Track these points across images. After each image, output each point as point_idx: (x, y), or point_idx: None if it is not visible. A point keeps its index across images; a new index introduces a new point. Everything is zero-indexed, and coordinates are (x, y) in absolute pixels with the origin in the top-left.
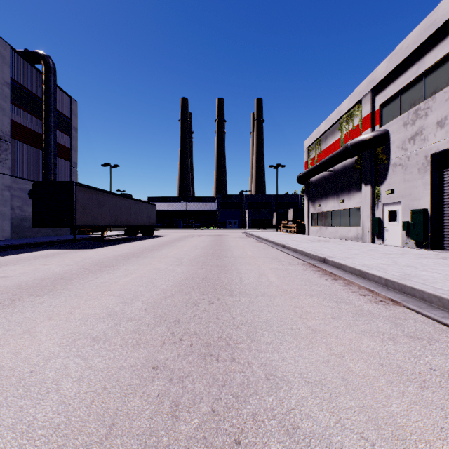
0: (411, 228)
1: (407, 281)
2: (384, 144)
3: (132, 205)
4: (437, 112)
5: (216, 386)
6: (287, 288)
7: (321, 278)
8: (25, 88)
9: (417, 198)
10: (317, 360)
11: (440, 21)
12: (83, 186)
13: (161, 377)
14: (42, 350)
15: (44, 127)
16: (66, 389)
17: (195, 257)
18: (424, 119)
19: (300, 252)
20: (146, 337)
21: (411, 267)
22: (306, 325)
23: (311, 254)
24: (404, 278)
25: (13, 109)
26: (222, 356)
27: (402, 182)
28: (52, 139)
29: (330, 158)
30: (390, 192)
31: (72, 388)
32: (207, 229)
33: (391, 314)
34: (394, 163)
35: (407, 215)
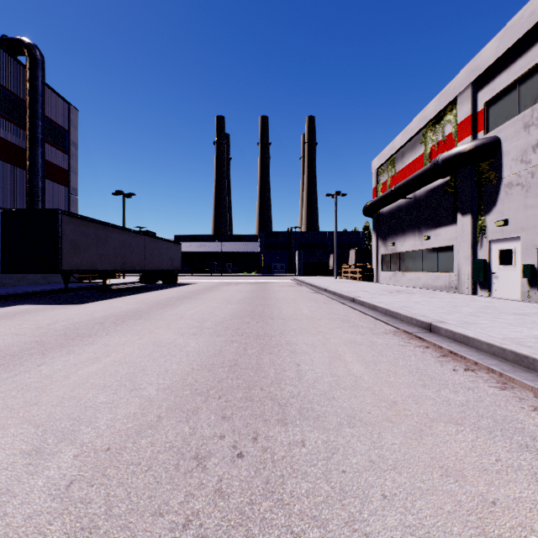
0: None
1: None
2: (493, 157)
3: (147, 244)
4: None
5: None
6: (393, 397)
7: (444, 367)
8: (3, 87)
9: None
10: None
11: None
12: (74, 216)
13: None
14: None
15: (28, 139)
16: None
17: (225, 318)
18: None
19: (382, 310)
20: None
21: None
22: None
23: (402, 315)
24: None
25: None
26: None
27: (522, 208)
28: (40, 156)
29: (410, 179)
30: (502, 224)
31: None
32: (247, 275)
33: None
34: (509, 183)
35: (531, 255)
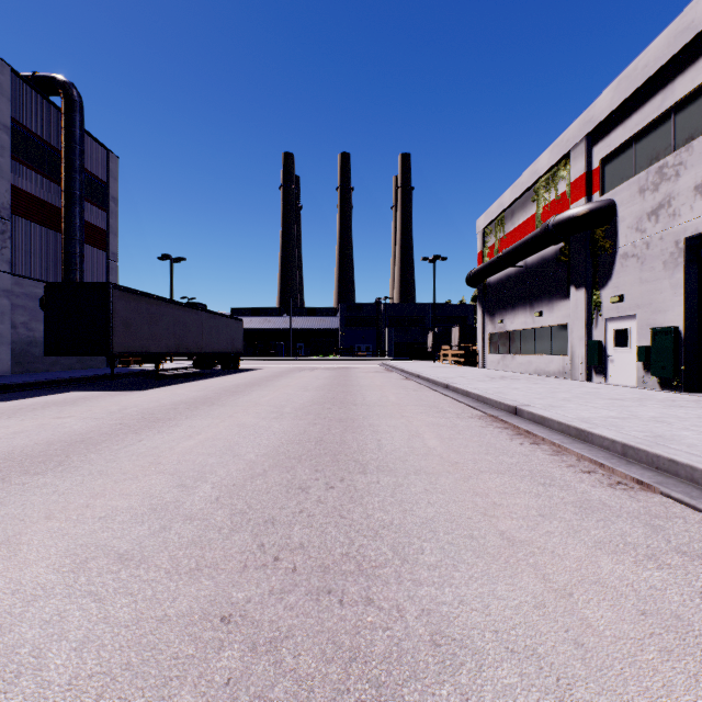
0: (652, 357)
1: (663, 449)
2: (608, 223)
3: (204, 321)
4: (695, 170)
5: (339, 660)
6: (457, 460)
7: (513, 442)
8: (34, 135)
9: (662, 310)
10: (524, 603)
11: (701, 22)
12: (126, 290)
13: (235, 641)
14: (24, 581)
15: (64, 196)
16: (54, 667)
17: (304, 404)
18: (673, 182)
19: (474, 396)
20: (214, 555)
21: (662, 423)
22: (496, 529)
23: (492, 400)
24: (656, 444)
25: (15, 168)
26: (349, 594)
27: (637, 283)
28: (78, 216)
29: (519, 245)
30: (617, 300)
31: (66, 665)
32: (324, 359)
33: (641, 508)
34: (624, 254)
35: (646, 336)
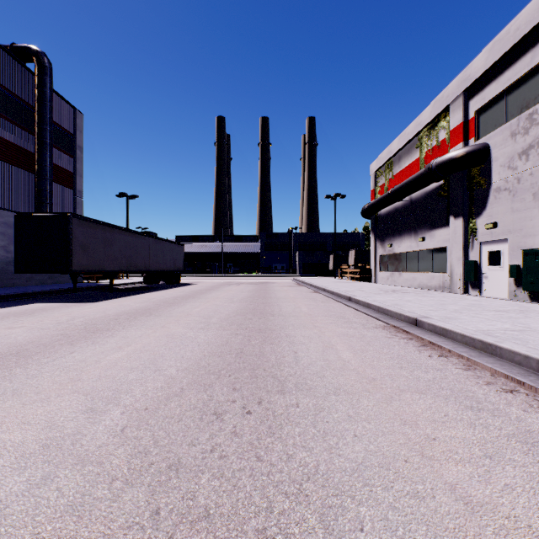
0: (523, 274)
1: None
2: (483, 163)
3: (151, 245)
4: None
5: None
6: (374, 375)
7: (422, 354)
8: (12, 94)
9: (532, 234)
10: None
11: None
12: (83, 219)
13: None
14: None
15: (37, 144)
16: None
17: (229, 315)
18: None
19: (375, 307)
20: (90, 532)
21: None
22: (443, 481)
23: (392, 311)
24: None
25: None
26: None
27: (509, 212)
28: (48, 160)
29: (406, 183)
30: (491, 226)
31: None
32: (248, 275)
33: None
34: (497, 188)
35: (517, 256)
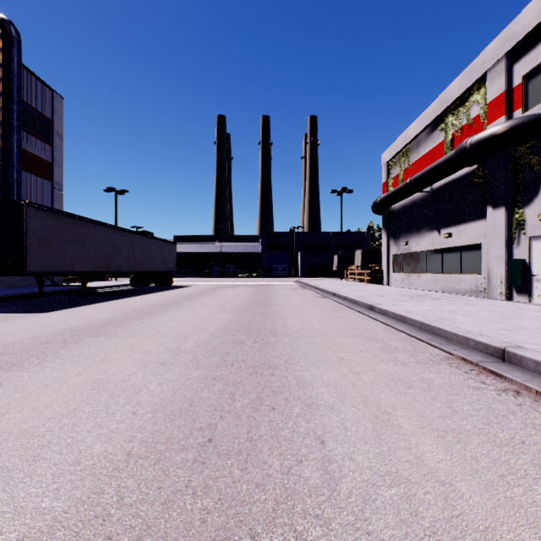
0: None
1: None
2: (534, 139)
3: (136, 243)
4: None
5: None
6: None
7: None
8: None
9: None
10: None
11: None
12: (44, 209)
13: None
14: None
15: (1, 125)
16: None
17: (213, 333)
18: None
19: (415, 323)
20: None
21: None
22: None
23: (449, 332)
24: None
25: None
26: None
27: None
28: (15, 144)
29: (430, 170)
30: None
31: None
32: (248, 277)
33: None
34: None
35: None
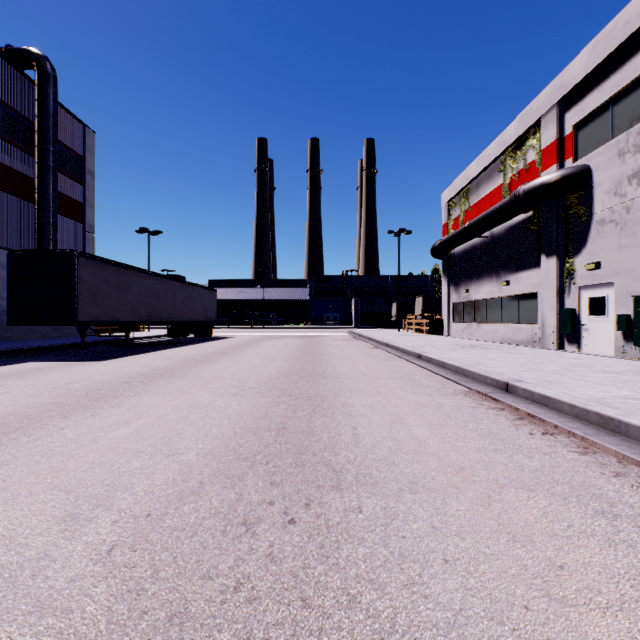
0: (634, 326)
1: None
2: (582, 189)
3: (177, 291)
4: None
5: None
6: (461, 462)
7: (520, 431)
8: (7, 106)
9: None
10: None
11: None
12: (92, 258)
13: None
14: None
15: (38, 167)
16: None
17: (270, 376)
18: None
19: (452, 367)
20: None
21: None
22: None
23: (475, 373)
24: None
25: None
26: None
27: (615, 249)
28: (51, 187)
29: (487, 215)
30: (593, 267)
31: None
32: (294, 327)
33: None
34: (601, 219)
35: (626, 304)
